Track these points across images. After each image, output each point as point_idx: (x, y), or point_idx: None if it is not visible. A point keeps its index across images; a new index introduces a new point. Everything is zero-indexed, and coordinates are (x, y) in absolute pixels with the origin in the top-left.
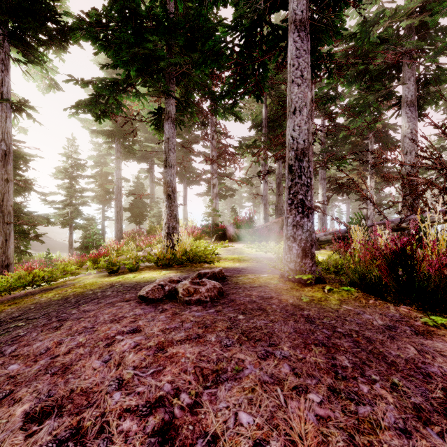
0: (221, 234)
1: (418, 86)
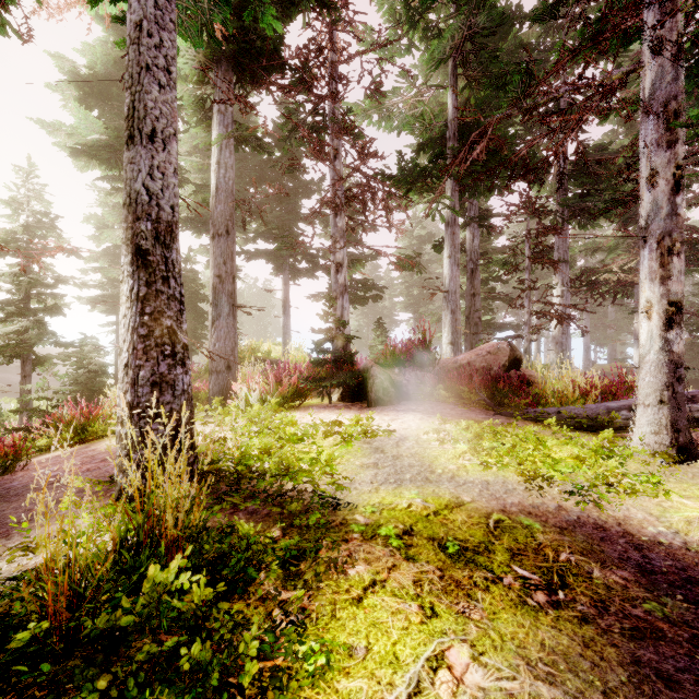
0: (354, 383)
1: None
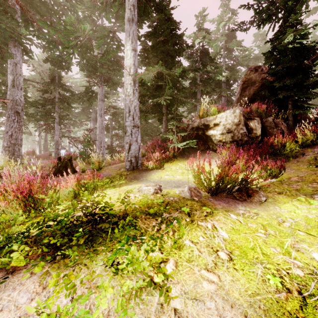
0: None
1: (95, 115)
